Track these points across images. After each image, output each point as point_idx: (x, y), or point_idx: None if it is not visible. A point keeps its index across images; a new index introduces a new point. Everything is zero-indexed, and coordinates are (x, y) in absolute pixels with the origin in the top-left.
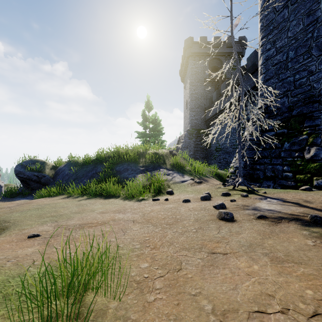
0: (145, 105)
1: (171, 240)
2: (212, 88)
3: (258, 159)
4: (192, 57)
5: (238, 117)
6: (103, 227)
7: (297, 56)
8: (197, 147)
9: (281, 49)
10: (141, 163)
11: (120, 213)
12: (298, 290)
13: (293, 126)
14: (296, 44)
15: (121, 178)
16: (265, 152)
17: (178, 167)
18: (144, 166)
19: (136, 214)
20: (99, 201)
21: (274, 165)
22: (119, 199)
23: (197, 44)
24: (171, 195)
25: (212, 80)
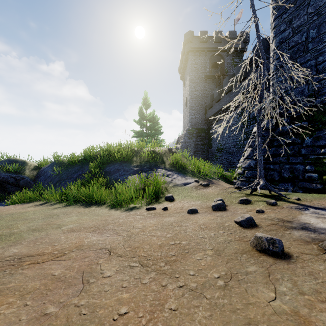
0: (142, 102)
1: (176, 322)
2: (213, 85)
3: (271, 158)
4: (192, 52)
5: (259, 100)
6: (53, 266)
7: (320, 35)
8: (197, 147)
9: (299, 29)
10: (135, 163)
11: (95, 232)
12: None
13: (316, 117)
14: (319, 20)
15: (110, 180)
16: (281, 149)
17: (179, 167)
18: (139, 166)
19: (118, 235)
20: (78, 210)
21: (293, 164)
22: (104, 208)
23: (198, 38)
24: (171, 202)
25: (213, 76)
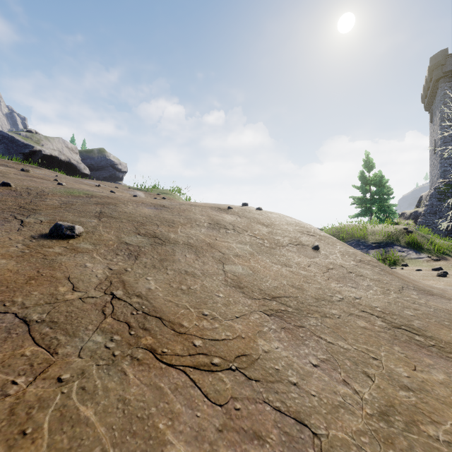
0: (365, 164)
1: None
2: None
3: None
4: (446, 78)
5: None
6: None
7: None
8: None
9: None
10: (372, 240)
11: None
12: (447, 284)
13: None
14: None
15: None
16: None
17: (414, 245)
18: (376, 243)
19: None
20: None
21: None
22: None
23: None
24: (406, 267)
25: None
